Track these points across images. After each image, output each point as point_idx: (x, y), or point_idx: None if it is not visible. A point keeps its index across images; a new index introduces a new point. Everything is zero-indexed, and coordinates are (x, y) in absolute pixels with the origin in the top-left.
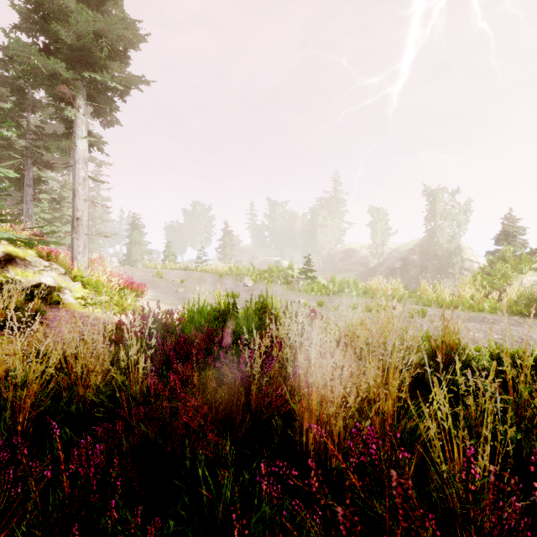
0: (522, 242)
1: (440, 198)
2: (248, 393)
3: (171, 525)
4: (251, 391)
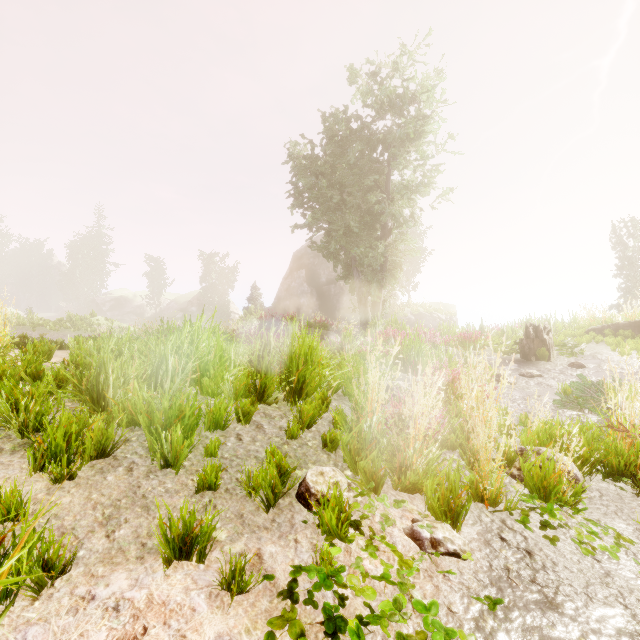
0: (261, 302)
1: (214, 261)
2: None
3: None
4: None
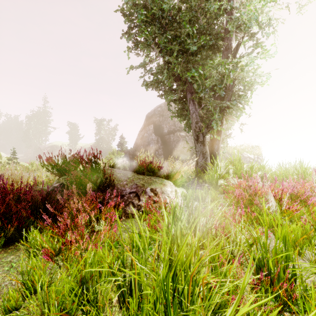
0: (126, 147)
1: (103, 123)
2: None
3: None
4: None
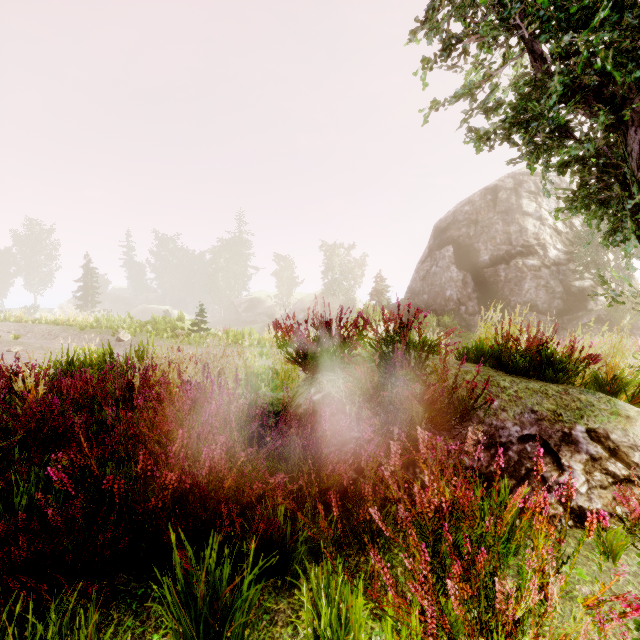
0: (387, 298)
1: (338, 253)
2: (132, 389)
3: (95, 429)
4: (134, 387)
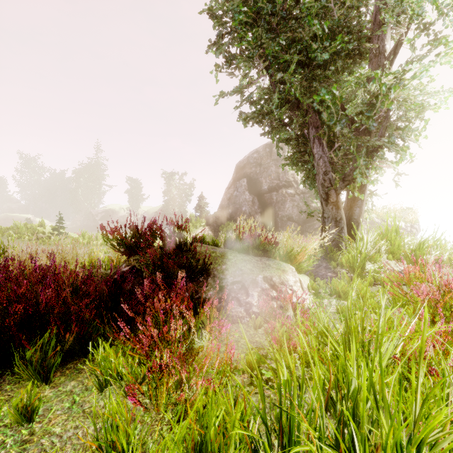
0: (207, 211)
1: (174, 178)
2: None
3: None
4: None
